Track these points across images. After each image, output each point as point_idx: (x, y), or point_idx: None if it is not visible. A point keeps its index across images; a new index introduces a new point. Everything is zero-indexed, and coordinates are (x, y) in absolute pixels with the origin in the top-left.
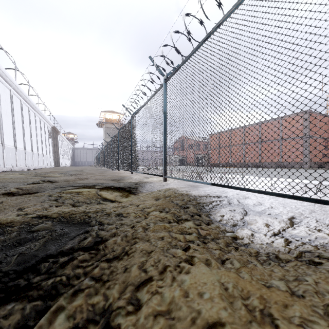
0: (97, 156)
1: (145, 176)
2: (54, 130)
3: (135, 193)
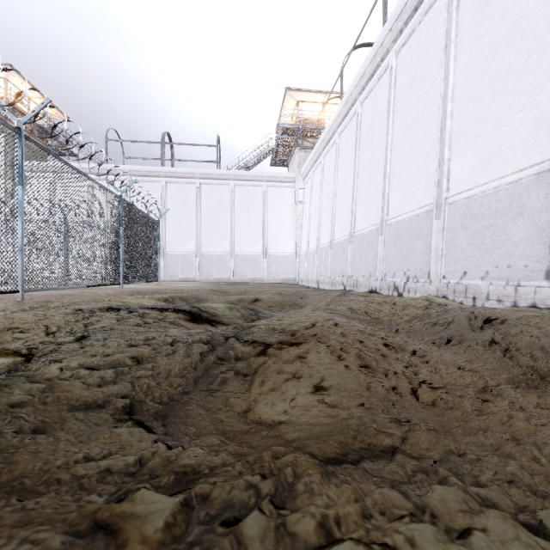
0: None
1: None
2: None
3: None
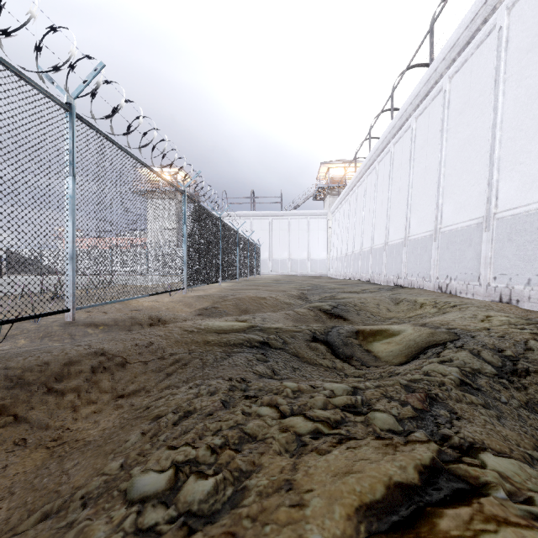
0: None
1: (213, 286)
2: None
3: None
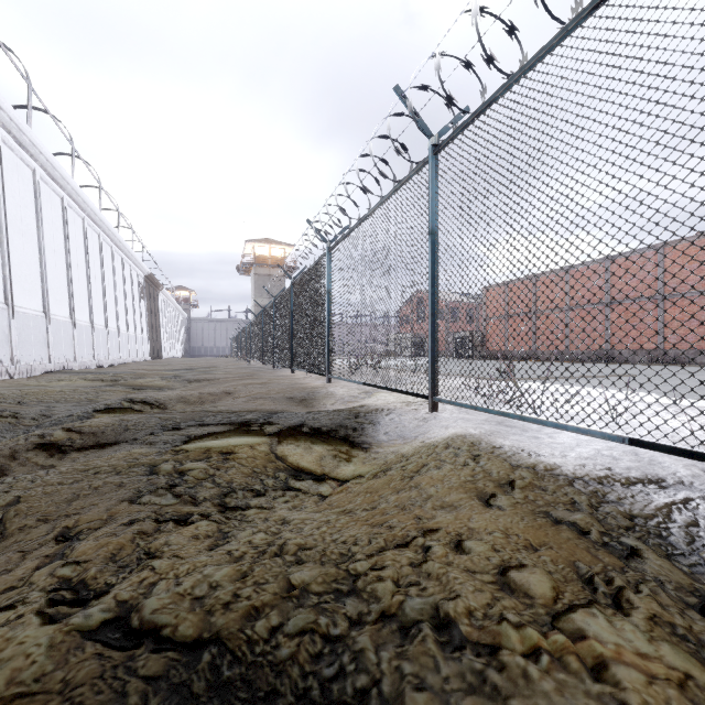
0: (238, 336)
1: (360, 387)
2: (151, 283)
3: (364, 443)
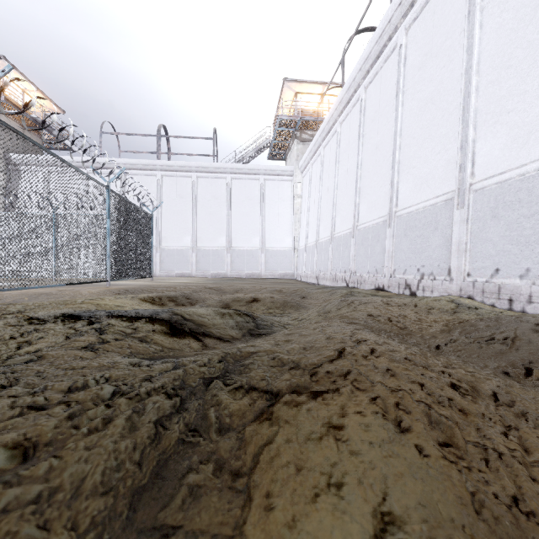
0: None
1: None
2: None
3: None
